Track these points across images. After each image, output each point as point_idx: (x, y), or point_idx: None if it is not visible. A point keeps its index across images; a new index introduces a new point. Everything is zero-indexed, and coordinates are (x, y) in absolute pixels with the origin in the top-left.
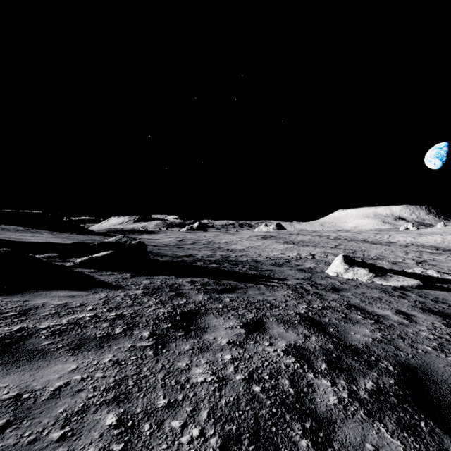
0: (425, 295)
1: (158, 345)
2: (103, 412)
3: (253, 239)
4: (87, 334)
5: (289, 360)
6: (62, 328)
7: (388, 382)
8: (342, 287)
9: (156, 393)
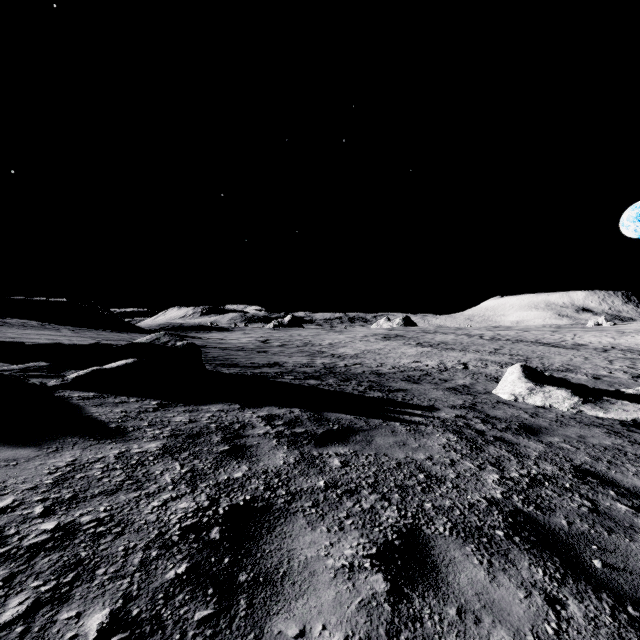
0: None
1: None
2: None
3: (370, 340)
4: None
5: None
6: None
7: None
8: (537, 425)
9: None
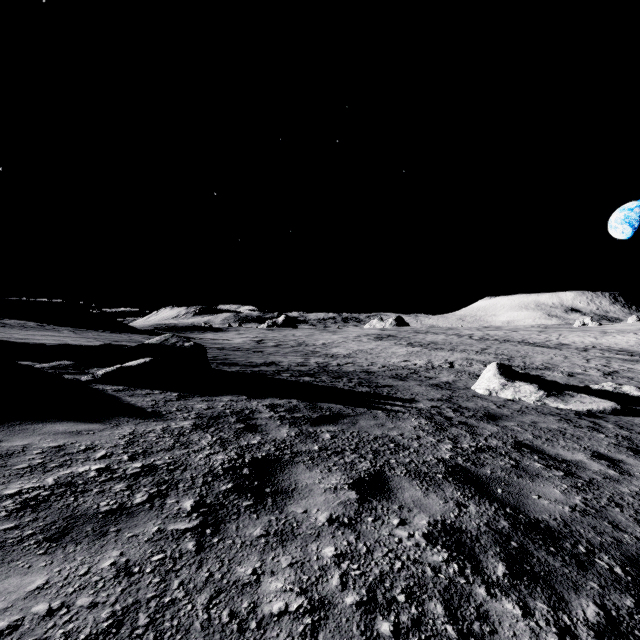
0: (628, 426)
1: (207, 528)
2: None
3: (362, 340)
4: (83, 506)
5: (437, 556)
6: (42, 494)
7: (623, 603)
8: (500, 413)
9: None
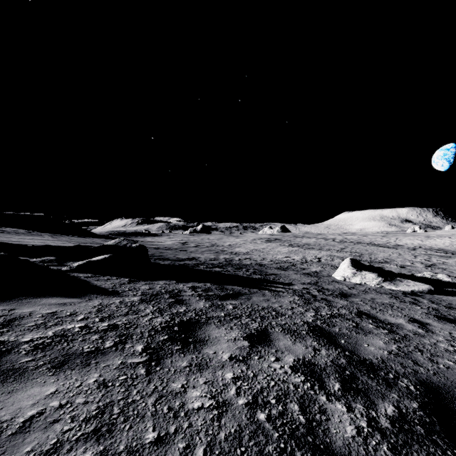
0: (438, 301)
1: (152, 362)
2: (78, 451)
3: (257, 242)
4: (73, 348)
5: (298, 379)
6: (46, 341)
7: (411, 406)
8: (350, 293)
9: (145, 424)
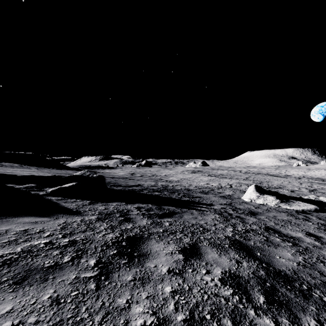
0: (323, 218)
1: (102, 276)
2: None
3: (185, 173)
4: (35, 264)
5: (227, 292)
6: (14, 256)
7: None
8: (257, 211)
9: None
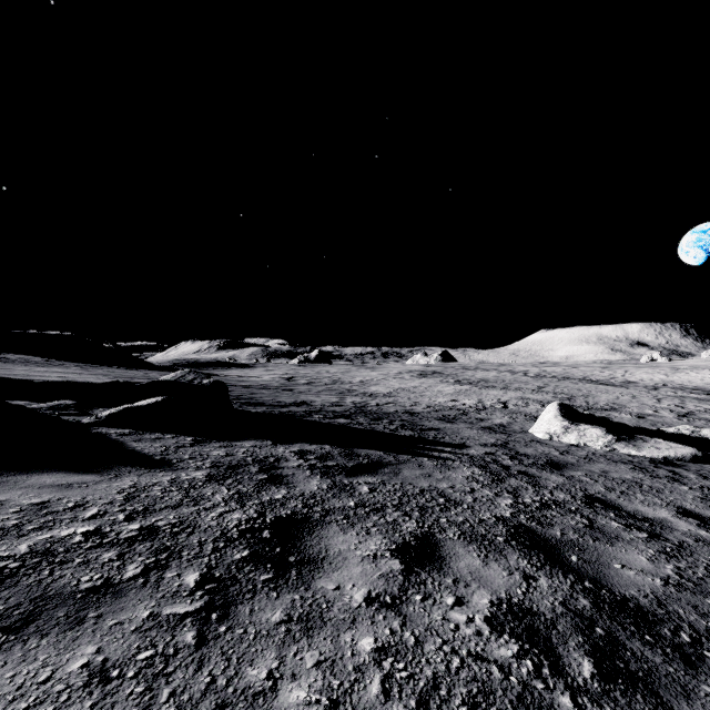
0: None
1: (212, 612)
2: None
3: (405, 377)
4: (59, 582)
5: (505, 650)
6: (10, 565)
7: None
8: (564, 461)
9: None
